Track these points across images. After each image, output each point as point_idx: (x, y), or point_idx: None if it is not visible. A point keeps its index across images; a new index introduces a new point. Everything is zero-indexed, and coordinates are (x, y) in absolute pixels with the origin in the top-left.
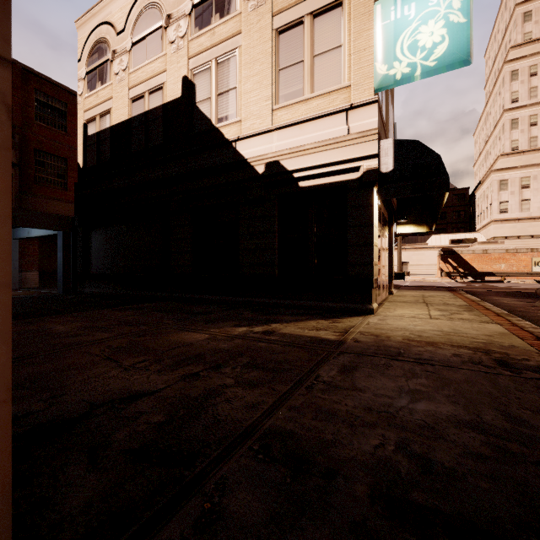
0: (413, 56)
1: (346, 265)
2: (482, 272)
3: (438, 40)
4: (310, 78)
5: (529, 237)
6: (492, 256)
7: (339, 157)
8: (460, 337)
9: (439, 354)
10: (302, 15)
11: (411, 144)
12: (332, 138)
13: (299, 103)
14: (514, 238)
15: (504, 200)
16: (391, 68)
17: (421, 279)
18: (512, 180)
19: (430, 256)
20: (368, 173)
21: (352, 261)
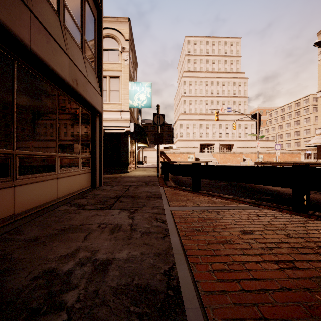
0: (139, 101)
1: (120, 158)
2: (172, 161)
3: (144, 100)
4: (109, 97)
5: (189, 147)
6: (176, 155)
7: (118, 125)
8: (146, 174)
9: (139, 176)
10: (106, 75)
11: (138, 125)
12: (116, 119)
13: (105, 104)
14: (184, 147)
15: (181, 132)
16: (133, 103)
17: (151, 164)
18: (184, 125)
19: (156, 154)
20: (127, 131)
21: (122, 157)
